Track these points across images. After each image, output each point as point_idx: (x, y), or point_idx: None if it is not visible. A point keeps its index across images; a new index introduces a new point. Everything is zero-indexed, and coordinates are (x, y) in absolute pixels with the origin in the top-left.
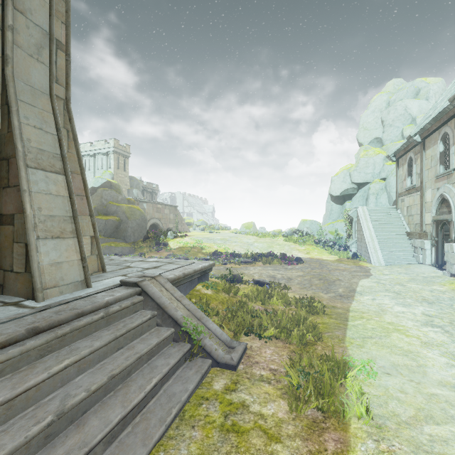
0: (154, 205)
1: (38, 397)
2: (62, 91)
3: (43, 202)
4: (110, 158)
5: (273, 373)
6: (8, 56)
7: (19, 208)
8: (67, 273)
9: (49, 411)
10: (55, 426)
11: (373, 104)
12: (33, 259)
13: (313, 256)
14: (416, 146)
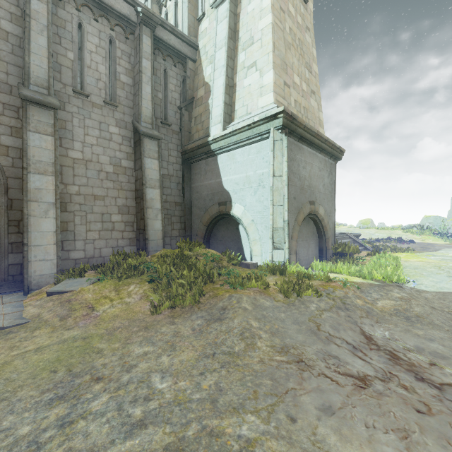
0: None
1: None
2: None
3: None
4: None
5: None
6: None
7: None
8: None
9: None
10: None
11: None
12: None
13: (426, 242)
14: None
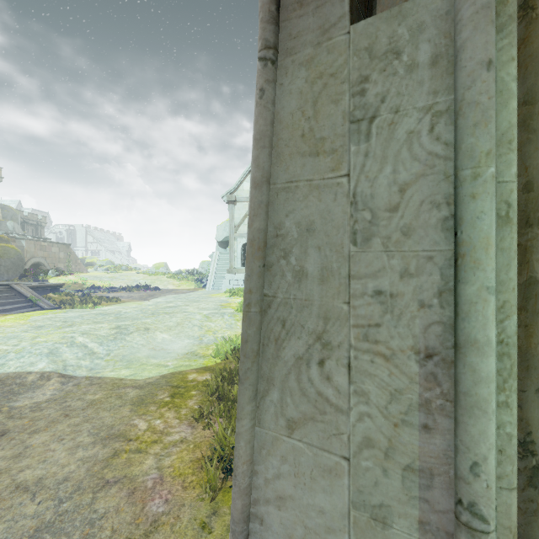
0: (37, 243)
1: None
2: None
3: None
4: None
5: None
6: None
7: None
8: None
9: None
10: None
11: None
12: None
13: (179, 287)
14: None
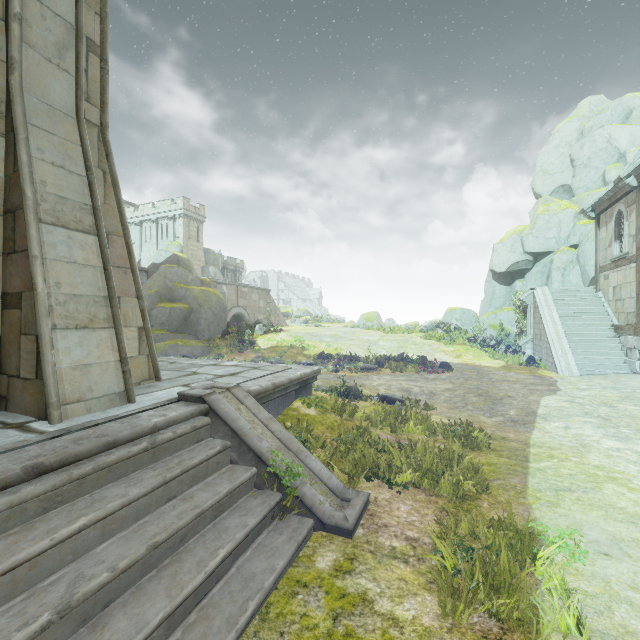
0: (238, 288)
1: (32, 579)
2: (96, 114)
3: (64, 274)
4: (178, 224)
5: (411, 545)
6: (13, 59)
7: (28, 283)
8: (99, 381)
9: (47, 604)
10: (56, 630)
11: (557, 136)
12: (45, 360)
13: (466, 360)
14: (630, 194)
